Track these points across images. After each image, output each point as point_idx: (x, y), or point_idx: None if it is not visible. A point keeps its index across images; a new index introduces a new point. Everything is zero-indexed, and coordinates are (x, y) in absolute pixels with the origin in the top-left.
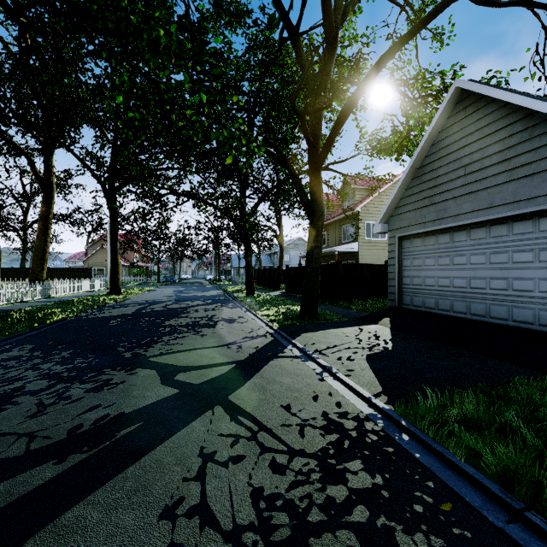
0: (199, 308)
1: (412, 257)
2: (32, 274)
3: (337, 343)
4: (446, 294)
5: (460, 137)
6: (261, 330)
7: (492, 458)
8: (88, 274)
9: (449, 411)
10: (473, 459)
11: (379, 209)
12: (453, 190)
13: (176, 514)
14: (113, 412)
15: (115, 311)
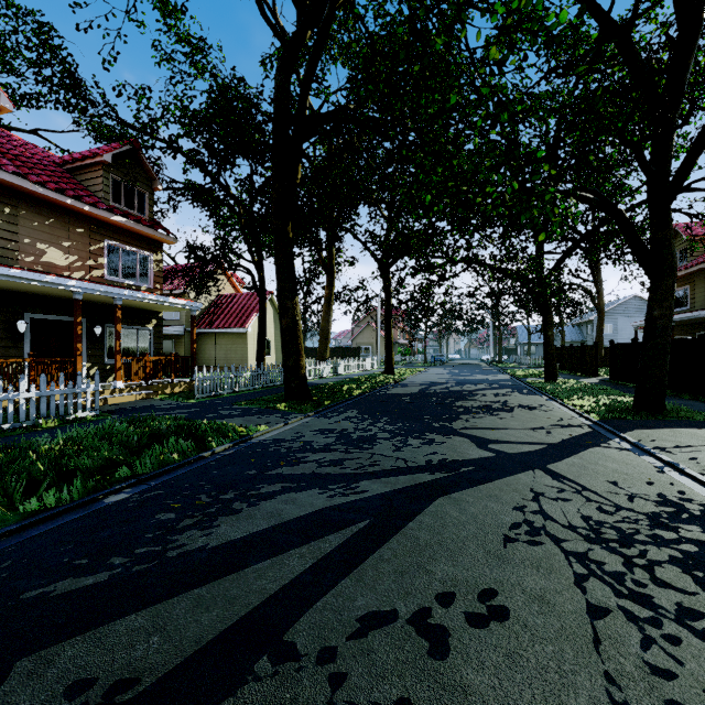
0: (486, 392)
1: None
2: (319, 353)
3: (693, 443)
4: None
5: None
6: (574, 420)
7: None
8: (356, 353)
9: None
10: None
11: None
12: None
13: (524, 511)
14: (449, 458)
15: (400, 390)
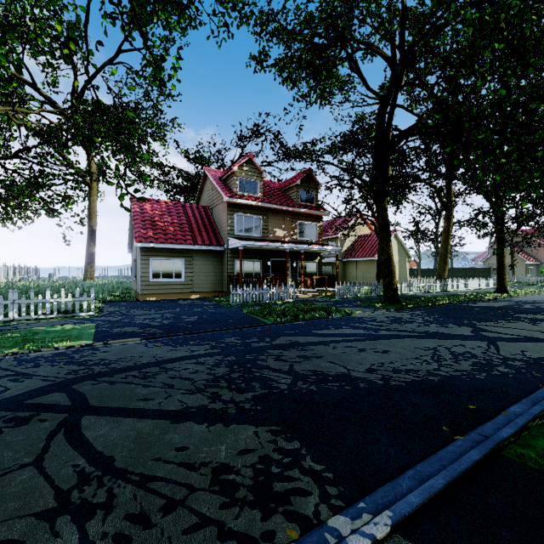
0: None
1: None
2: (437, 274)
3: None
4: None
5: None
6: None
7: None
8: (487, 274)
9: None
10: None
11: None
12: None
13: (440, 346)
14: (441, 332)
15: (485, 304)
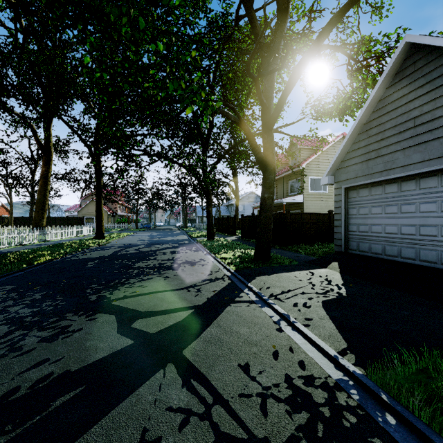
0: (167, 251)
1: (358, 206)
2: (34, 222)
3: (291, 287)
4: (394, 241)
5: (409, 90)
6: (220, 272)
7: None
8: (81, 222)
9: (438, 382)
10: None
11: (321, 166)
12: (401, 141)
13: None
14: (58, 370)
15: (95, 253)
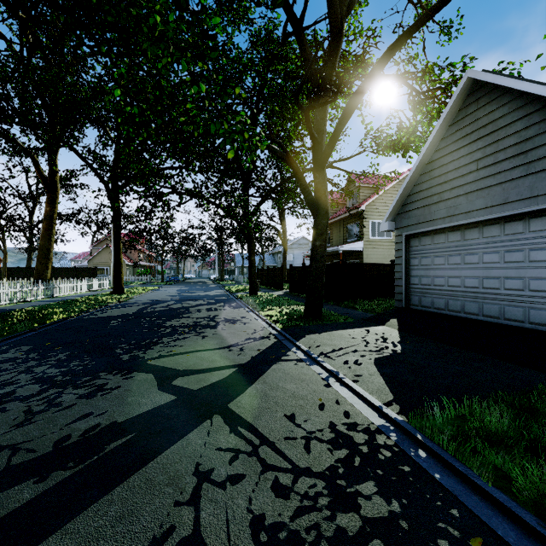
0: (201, 308)
1: (420, 256)
2: (36, 274)
3: (343, 345)
4: (457, 294)
5: (472, 130)
6: (264, 331)
7: (524, 482)
8: (93, 274)
9: (470, 424)
10: (501, 481)
11: (384, 208)
12: (464, 185)
13: None
14: (104, 421)
15: (117, 311)
